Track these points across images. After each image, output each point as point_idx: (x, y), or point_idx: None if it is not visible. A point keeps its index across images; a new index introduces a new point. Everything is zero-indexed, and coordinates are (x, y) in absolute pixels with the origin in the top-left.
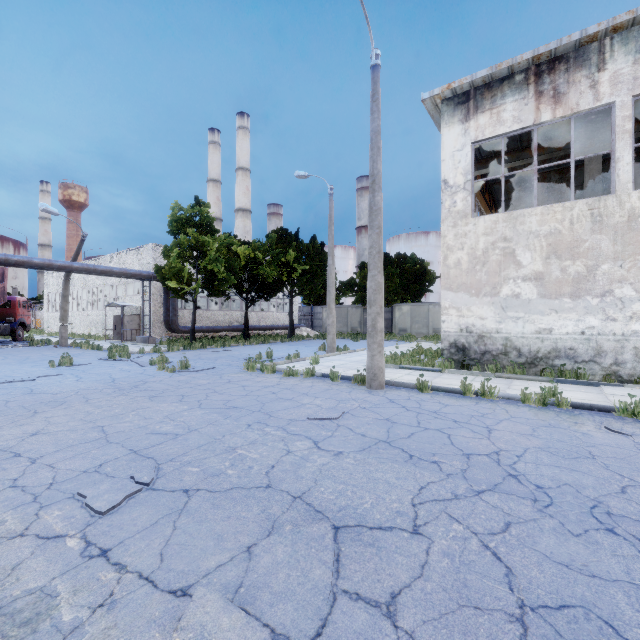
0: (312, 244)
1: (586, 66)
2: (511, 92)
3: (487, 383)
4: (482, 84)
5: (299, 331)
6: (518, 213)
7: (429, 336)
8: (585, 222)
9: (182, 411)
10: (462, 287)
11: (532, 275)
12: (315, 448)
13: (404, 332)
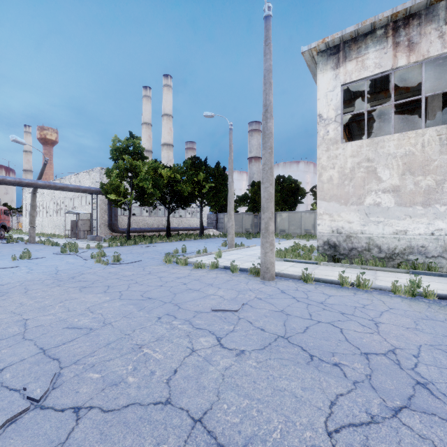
0: (217, 168)
1: (435, 20)
2: (373, 44)
3: (362, 276)
4: (349, 38)
5: (207, 231)
6: (379, 139)
7: (302, 235)
8: (434, 145)
9: (103, 302)
10: (333, 198)
11: (390, 188)
12: (218, 346)
13: (283, 232)
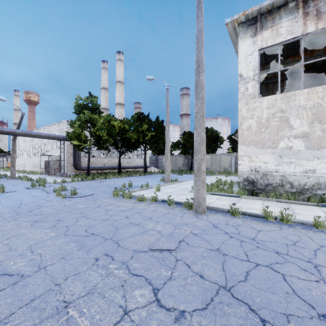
0: (157, 121)
1: None
2: (286, 14)
3: (285, 211)
4: (266, 11)
5: (149, 169)
6: (291, 93)
7: (222, 172)
8: None
9: (47, 239)
10: (252, 142)
11: (301, 134)
12: (154, 304)
13: (207, 170)
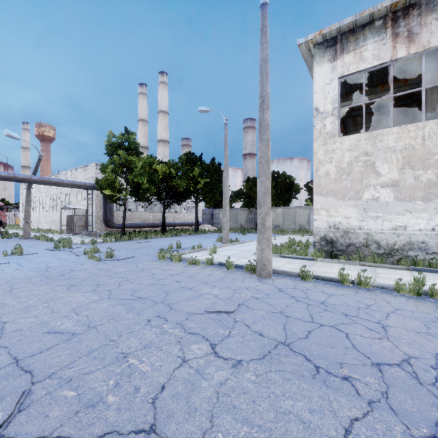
0: (212, 164)
1: (436, 10)
2: (371, 35)
3: (363, 274)
4: (347, 30)
5: (202, 227)
6: (377, 132)
7: (297, 230)
8: (435, 138)
9: (90, 302)
10: (330, 193)
11: (389, 182)
12: (212, 355)
13: (278, 227)
